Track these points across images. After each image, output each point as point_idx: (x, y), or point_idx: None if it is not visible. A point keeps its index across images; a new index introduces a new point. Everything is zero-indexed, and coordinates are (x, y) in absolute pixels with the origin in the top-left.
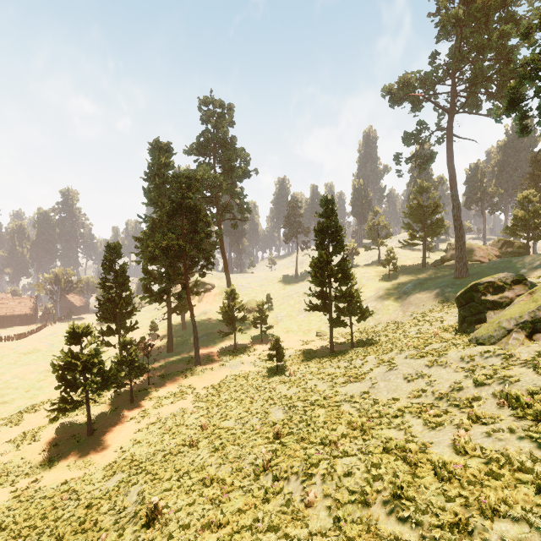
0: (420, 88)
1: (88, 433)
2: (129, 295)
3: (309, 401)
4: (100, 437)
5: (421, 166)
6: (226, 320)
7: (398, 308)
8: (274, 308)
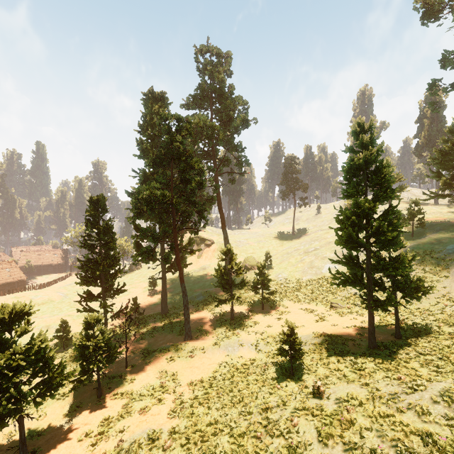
0: None
1: None
2: (114, 255)
3: None
4: None
5: None
6: (221, 285)
7: (447, 278)
8: (273, 267)
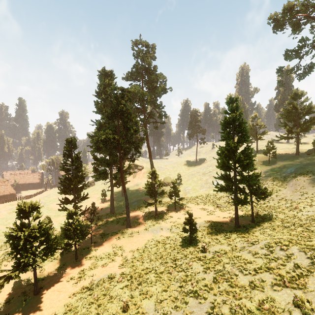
0: (302, 12)
1: (34, 292)
2: (81, 175)
3: (240, 312)
4: (42, 297)
5: (300, 76)
6: (149, 194)
7: (285, 188)
8: (182, 183)
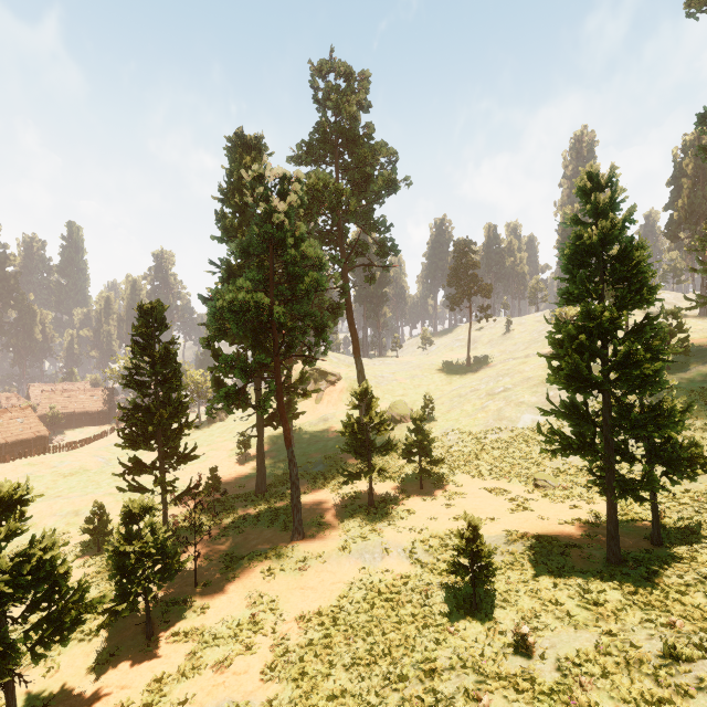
0: None
1: None
2: (177, 399)
3: None
4: None
5: None
6: (353, 449)
7: None
8: (437, 418)
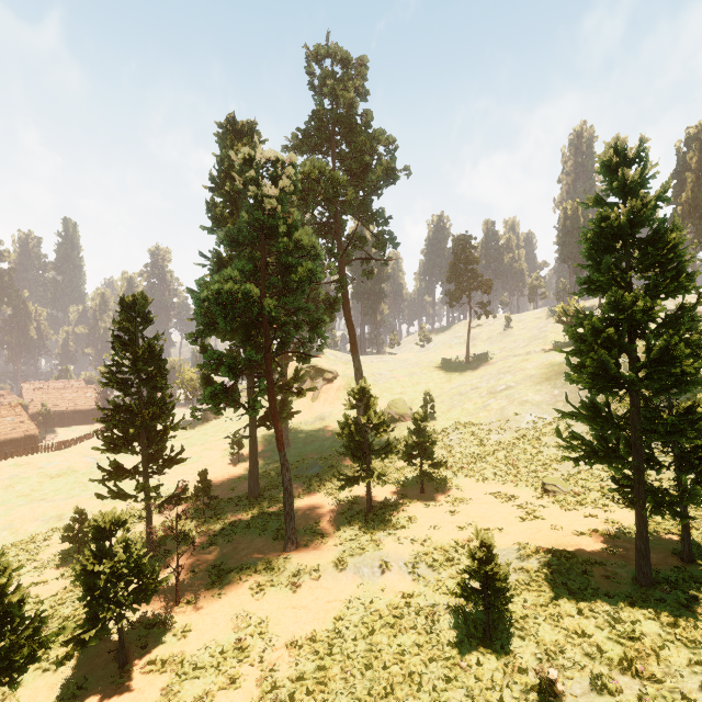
0: None
1: None
2: (162, 398)
3: None
4: None
5: None
6: (350, 452)
7: None
8: (437, 417)
